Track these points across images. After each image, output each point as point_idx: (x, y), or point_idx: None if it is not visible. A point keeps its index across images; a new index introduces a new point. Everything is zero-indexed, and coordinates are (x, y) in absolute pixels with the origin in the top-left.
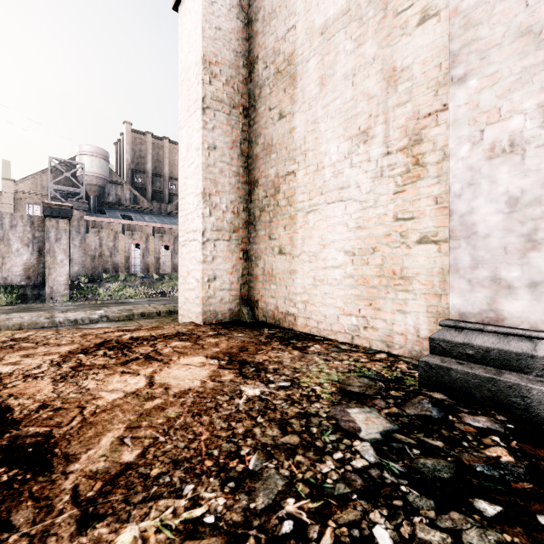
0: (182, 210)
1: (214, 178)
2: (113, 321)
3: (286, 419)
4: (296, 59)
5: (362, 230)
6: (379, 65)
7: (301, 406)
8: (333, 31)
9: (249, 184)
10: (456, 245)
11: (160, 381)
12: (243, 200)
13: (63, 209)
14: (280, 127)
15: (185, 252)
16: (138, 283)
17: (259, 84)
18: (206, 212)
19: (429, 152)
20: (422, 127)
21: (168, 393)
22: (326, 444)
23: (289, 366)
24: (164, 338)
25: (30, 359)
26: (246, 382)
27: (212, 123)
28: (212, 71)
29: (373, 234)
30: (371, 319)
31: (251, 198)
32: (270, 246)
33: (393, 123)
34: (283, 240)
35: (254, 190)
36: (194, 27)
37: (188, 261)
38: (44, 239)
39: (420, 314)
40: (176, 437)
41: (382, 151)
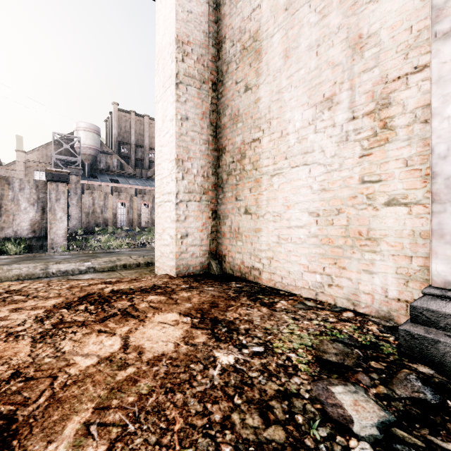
0: (158, 174)
1: (186, 146)
2: (99, 272)
3: (266, 400)
4: (261, 35)
5: (326, 192)
6: (344, 33)
7: (279, 381)
8: (297, 5)
9: (217, 150)
10: (441, 209)
11: (134, 343)
12: (212, 165)
13: (62, 175)
14: (245, 99)
15: (161, 211)
16: (123, 235)
17: (226, 61)
18: (180, 176)
19: (398, 115)
20: (391, 91)
21: (142, 360)
22: (318, 443)
23: (260, 326)
24: (141, 292)
25: (17, 313)
26: (219, 345)
27: (184, 97)
28: (185, 50)
29: (338, 196)
30: (336, 277)
31: (219, 163)
32: (237, 207)
33: (359, 89)
34: (249, 201)
35: (222, 156)
36: (168, 12)
37: (163, 220)
38: (47, 199)
39: (388, 275)
40: (147, 425)
41: (347, 116)
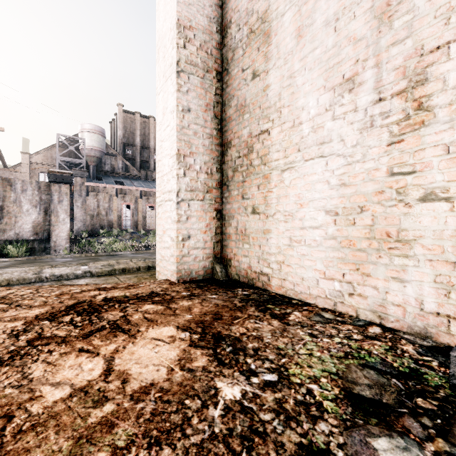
0: (158, 172)
1: (188, 140)
2: (95, 276)
3: None
4: (270, 15)
5: (347, 188)
6: (368, 2)
7: (300, 429)
8: None
9: (222, 145)
10: None
11: (119, 367)
12: (216, 161)
13: (64, 176)
14: (253, 87)
15: (161, 211)
16: (128, 237)
17: (232, 47)
18: (181, 172)
19: (438, 93)
20: (428, 65)
21: (124, 392)
22: None
23: (271, 345)
24: (137, 300)
25: None
26: (223, 371)
27: (186, 86)
28: (187, 36)
29: (361, 191)
30: (359, 285)
31: (224, 159)
32: (243, 206)
33: (386, 65)
34: (256, 200)
35: (227, 152)
36: None
37: (164, 220)
38: (49, 201)
39: (424, 284)
40: None
41: (372, 99)
